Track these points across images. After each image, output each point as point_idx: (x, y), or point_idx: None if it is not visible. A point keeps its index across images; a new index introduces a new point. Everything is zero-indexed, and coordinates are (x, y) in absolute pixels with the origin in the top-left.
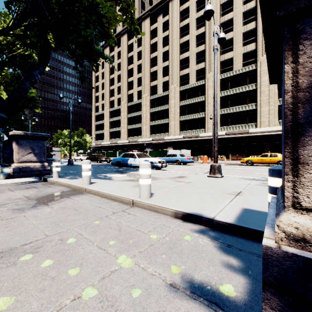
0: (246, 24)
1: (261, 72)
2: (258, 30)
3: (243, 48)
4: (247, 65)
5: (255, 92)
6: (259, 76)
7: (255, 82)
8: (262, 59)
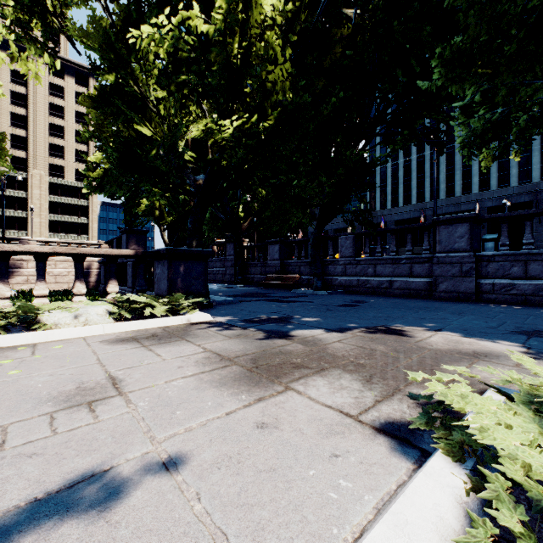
0: (16, 127)
1: (33, 185)
2: (30, 143)
3: (12, 150)
4: (17, 170)
5: (26, 201)
6: (31, 187)
7: (26, 191)
8: (34, 172)
